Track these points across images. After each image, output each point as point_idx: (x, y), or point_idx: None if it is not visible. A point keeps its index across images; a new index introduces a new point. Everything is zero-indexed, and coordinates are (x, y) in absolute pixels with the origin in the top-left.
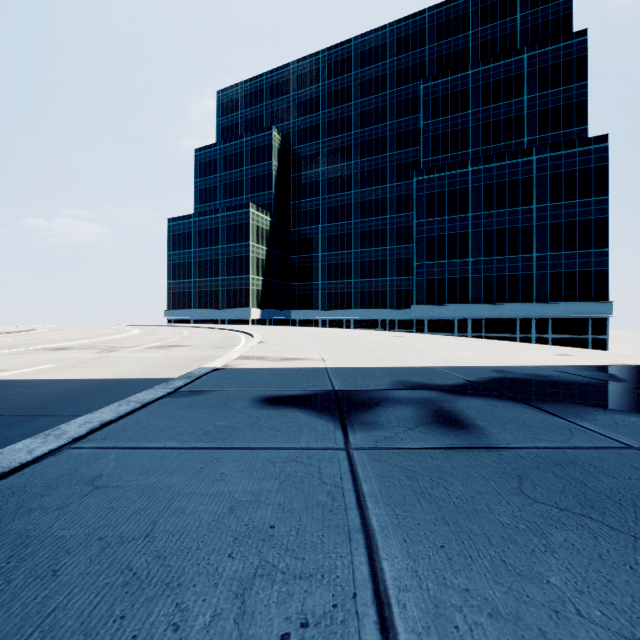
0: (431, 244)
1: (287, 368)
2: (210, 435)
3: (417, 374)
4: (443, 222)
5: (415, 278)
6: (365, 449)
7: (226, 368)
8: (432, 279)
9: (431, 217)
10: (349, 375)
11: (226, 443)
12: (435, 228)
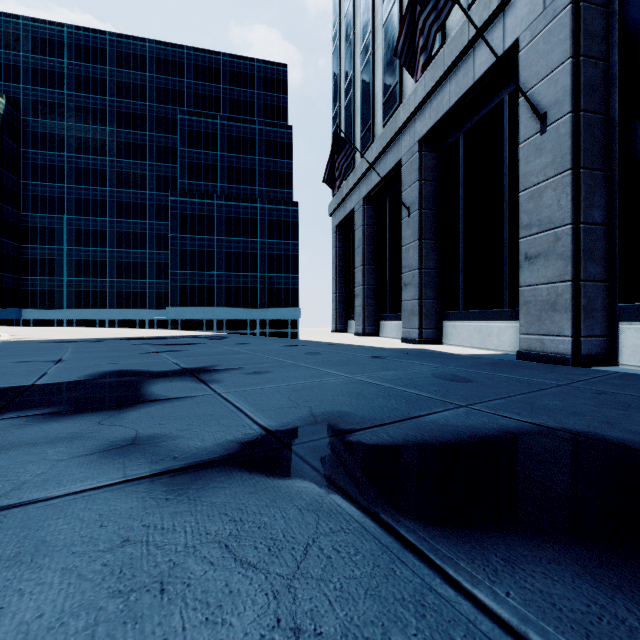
0: (184, 256)
1: (46, 339)
2: (32, 344)
3: (106, 338)
4: (194, 239)
5: (170, 284)
6: (73, 343)
7: (11, 340)
8: (185, 286)
9: (184, 233)
10: (76, 339)
11: (38, 344)
12: (188, 243)
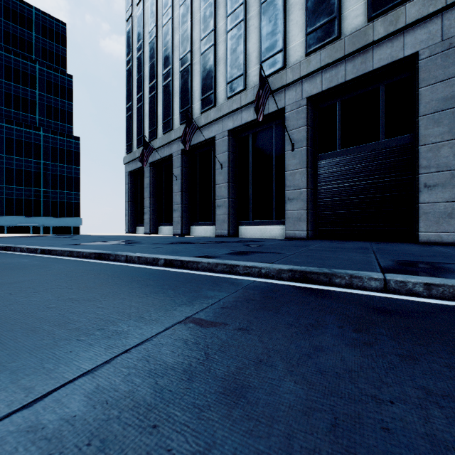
0: None
1: None
2: None
3: None
4: None
5: None
6: None
7: None
8: None
9: None
10: None
11: None
12: None
